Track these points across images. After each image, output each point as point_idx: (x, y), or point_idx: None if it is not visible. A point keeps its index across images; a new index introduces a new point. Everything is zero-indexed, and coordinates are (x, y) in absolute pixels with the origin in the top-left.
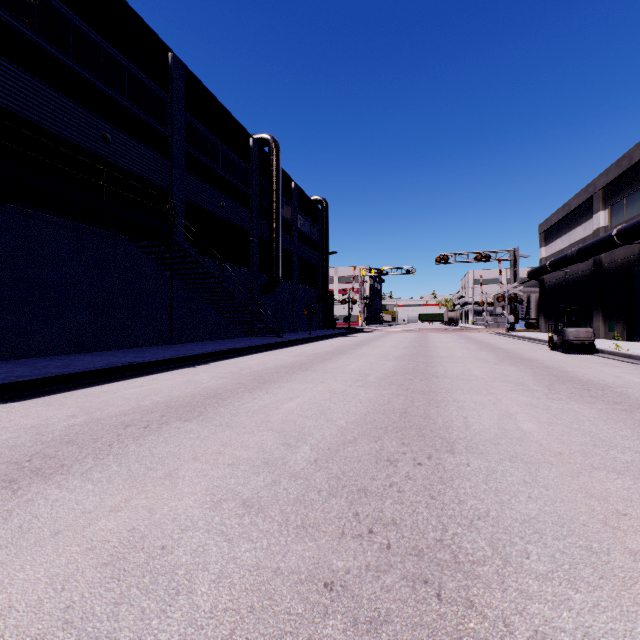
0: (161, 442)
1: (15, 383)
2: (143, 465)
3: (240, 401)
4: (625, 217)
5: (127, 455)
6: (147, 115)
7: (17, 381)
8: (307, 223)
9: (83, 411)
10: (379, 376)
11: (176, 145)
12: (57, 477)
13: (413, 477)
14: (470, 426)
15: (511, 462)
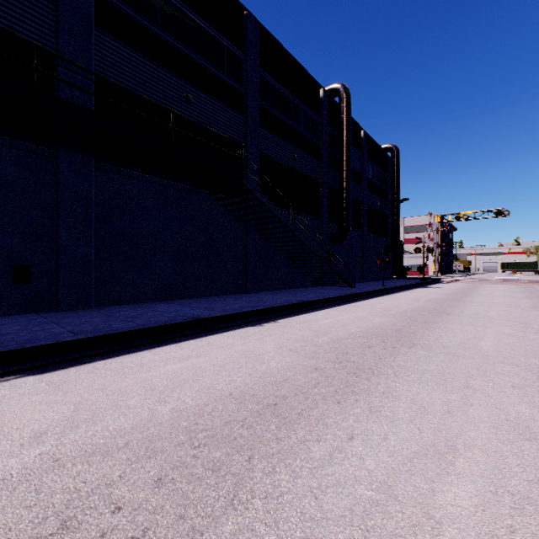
0: None
1: (57, 344)
2: None
3: (322, 440)
4: None
5: None
6: (224, 74)
7: (59, 341)
8: (376, 172)
9: (67, 420)
10: None
11: (250, 100)
12: None
13: None
14: None
15: None
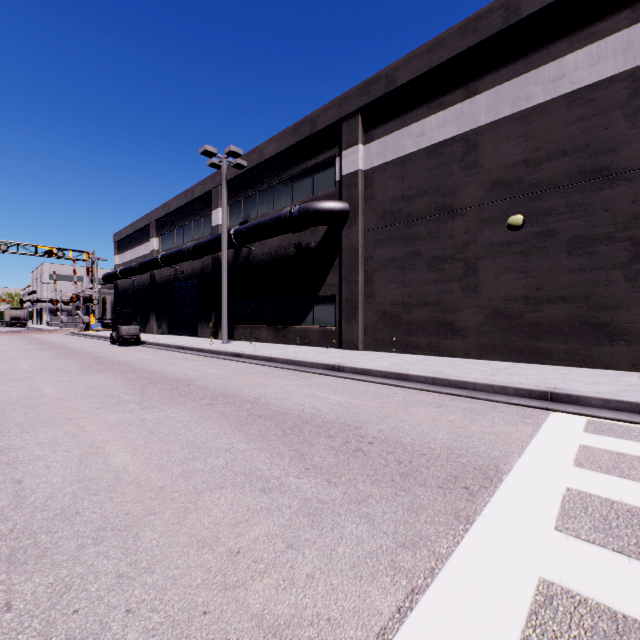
0: None
1: None
2: None
3: None
4: (169, 247)
5: None
6: None
7: None
8: None
9: None
10: None
11: None
12: None
13: None
14: None
15: (23, 408)
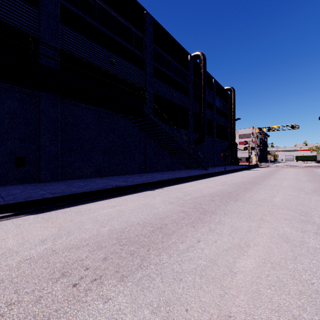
0: None
1: (43, 199)
2: None
3: (184, 242)
4: None
5: None
6: (133, 47)
7: (45, 198)
8: (221, 103)
9: (56, 234)
10: None
11: (148, 62)
12: None
13: None
14: None
15: None
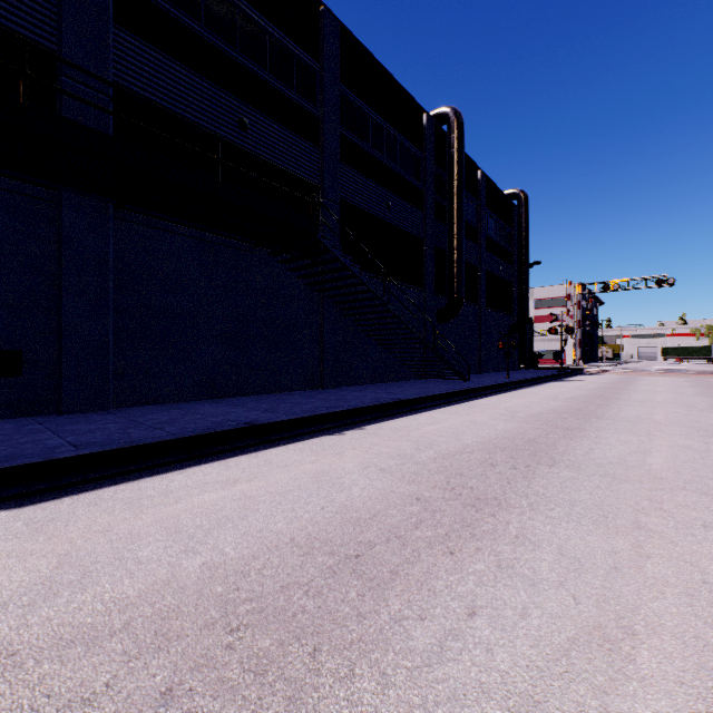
0: None
1: (48, 462)
2: None
3: (427, 618)
4: None
5: None
6: (293, 91)
7: (51, 459)
8: (498, 226)
9: (43, 583)
10: None
11: (328, 127)
12: None
13: None
14: None
15: None
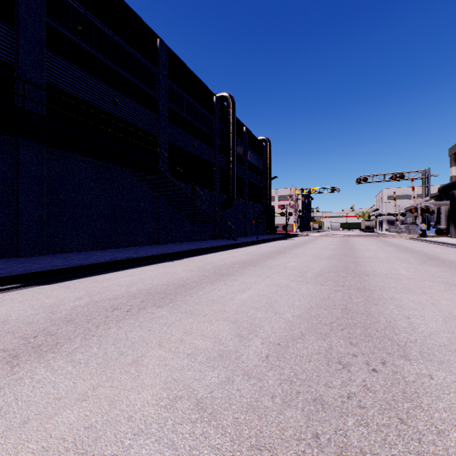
0: (136, 326)
1: (49, 271)
2: (117, 349)
3: (203, 291)
4: None
5: (107, 337)
6: (142, 84)
7: (50, 269)
8: (255, 156)
9: (88, 294)
10: (316, 273)
11: (162, 104)
12: (49, 355)
13: (371, 388)
14: (416, 327)
15: None
